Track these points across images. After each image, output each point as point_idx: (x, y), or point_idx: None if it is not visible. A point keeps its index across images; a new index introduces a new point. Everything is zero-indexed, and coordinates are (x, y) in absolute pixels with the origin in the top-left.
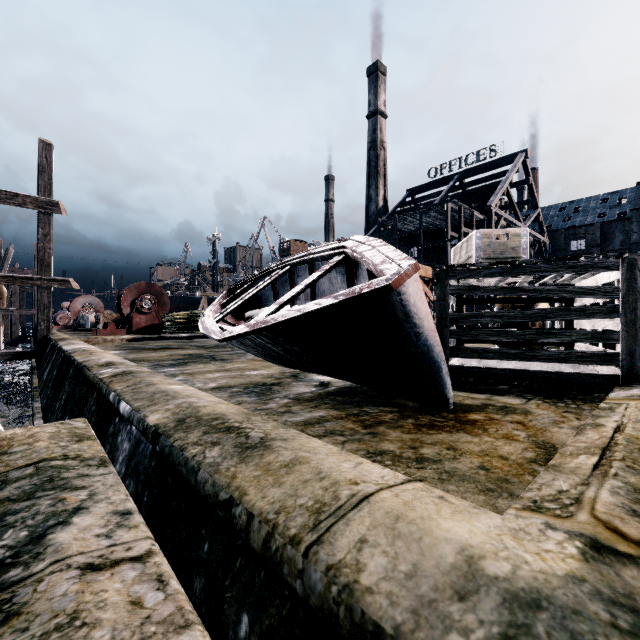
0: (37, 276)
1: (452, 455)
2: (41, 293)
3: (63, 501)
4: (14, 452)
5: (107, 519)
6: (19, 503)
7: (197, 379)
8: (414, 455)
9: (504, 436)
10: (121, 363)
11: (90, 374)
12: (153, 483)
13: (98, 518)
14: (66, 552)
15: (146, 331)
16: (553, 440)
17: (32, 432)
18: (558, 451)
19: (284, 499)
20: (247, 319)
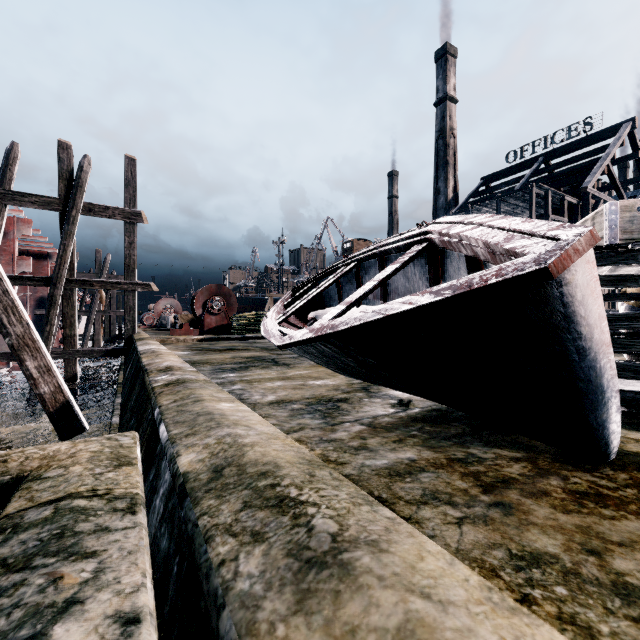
0: (124, 281)
1: None
2: (127, 296)
3: (57, 582)
4: (47, 478)
5: (101, 633)
6: (9, 575)
7: (255, 389)
8: (604, 574)
9: None
10: (179, 368)
11: (147, 380)
12: (184, 549)
13: (89, 629)
14: None
15: (216, 331)
16: None
17: (75, 449)
18: None
19: None
20: (310, 320)
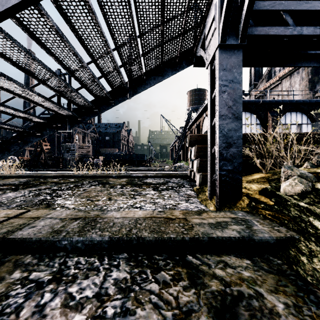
0: None
1: None
2: None
3: None
4: None
5: None
6: None
7: None
8: None
9: None
10: None
11: None
12: None
13: None
14: None
15: None
16: None
17: None
18: None
19: None
20: None
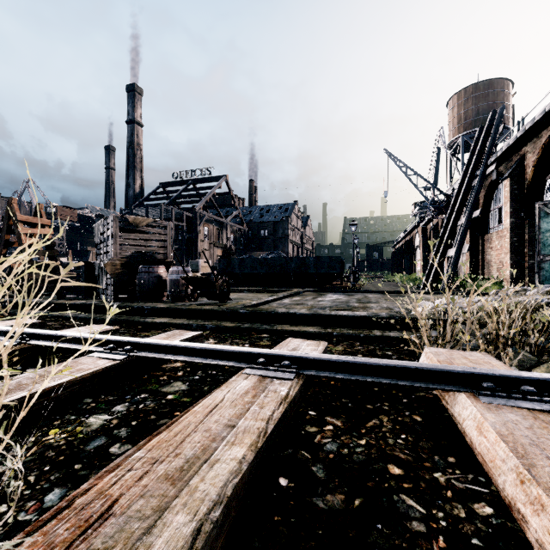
0: None
1: None
2: None
3: None
4: None
5: None
6: None
7: None
8: None
9: None
10: None
11: None
12: None
13: None
14: None
15: None
16: None
17: None
18: None
19: None
20: None
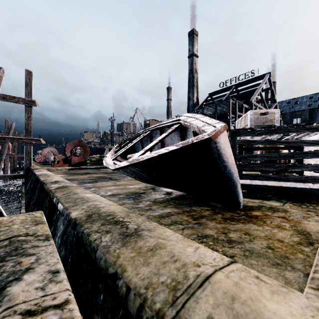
0: (25, 137)
1: (248, 238)
2: (26, 146)
3: (20, 263)
4: (0, 231)
5: (44, 276)
6: None
7: (101, 190)
8: (225, 238)
9: (276, 226)
10: (62, 181)
11: (46, 187)
12: (74, 251)
13: (39, 275)
14: (15, 301)
15: (78, 165)
16: (307, 229)
17: (12, 219)
18: (312, 237)
19: (151, 276)
20: (128, 159)
